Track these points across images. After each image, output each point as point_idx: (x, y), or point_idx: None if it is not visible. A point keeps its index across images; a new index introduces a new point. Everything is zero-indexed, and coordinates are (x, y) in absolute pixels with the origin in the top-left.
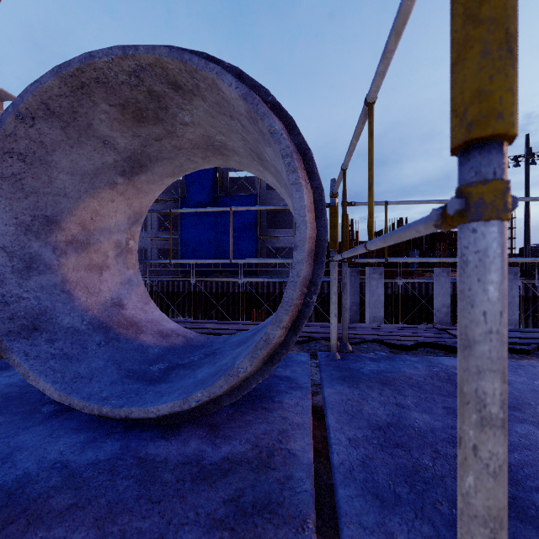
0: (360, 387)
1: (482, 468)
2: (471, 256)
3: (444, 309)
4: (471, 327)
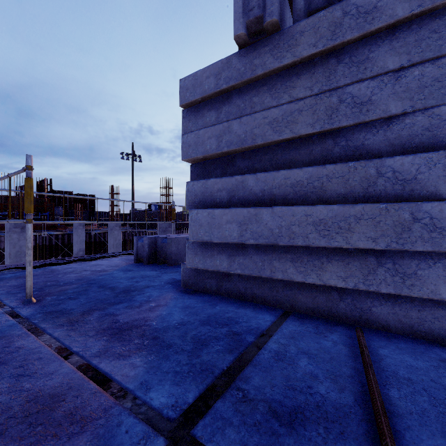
0: (5, 281)
1: (28, 255)
2: (27, 228)
3: (81, 253)
4: (27, 237)
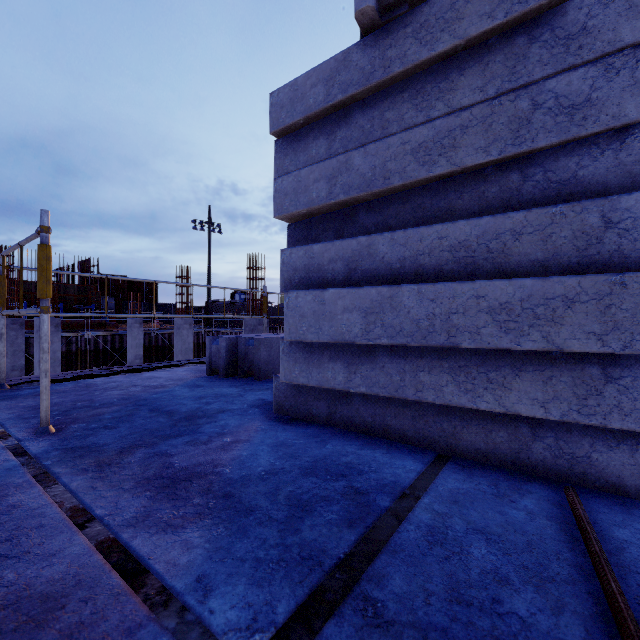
0: (18, 400)
1: (44, 361)
2: (42, 320)
3: (137, 361)
4: (42, 334)
